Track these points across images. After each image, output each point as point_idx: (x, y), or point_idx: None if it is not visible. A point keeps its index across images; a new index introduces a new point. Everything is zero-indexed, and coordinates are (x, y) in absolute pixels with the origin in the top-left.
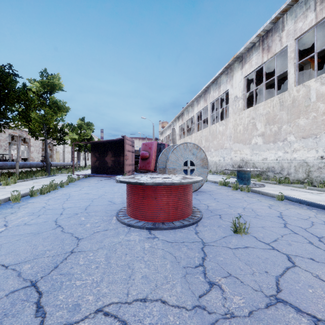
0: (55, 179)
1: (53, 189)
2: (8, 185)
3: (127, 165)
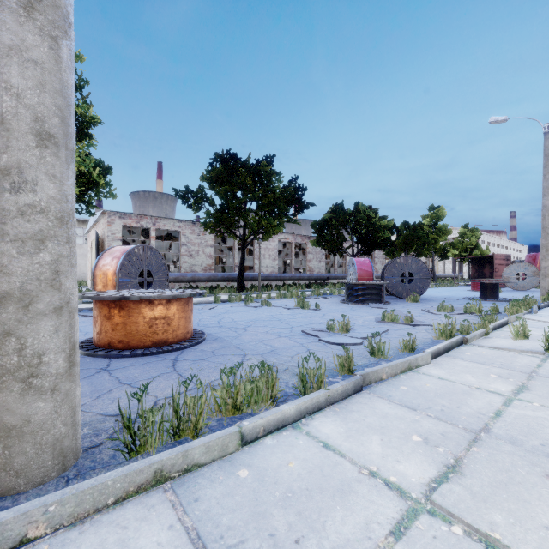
0: None
1: (443, 287)
2: None
3: (497, 276)
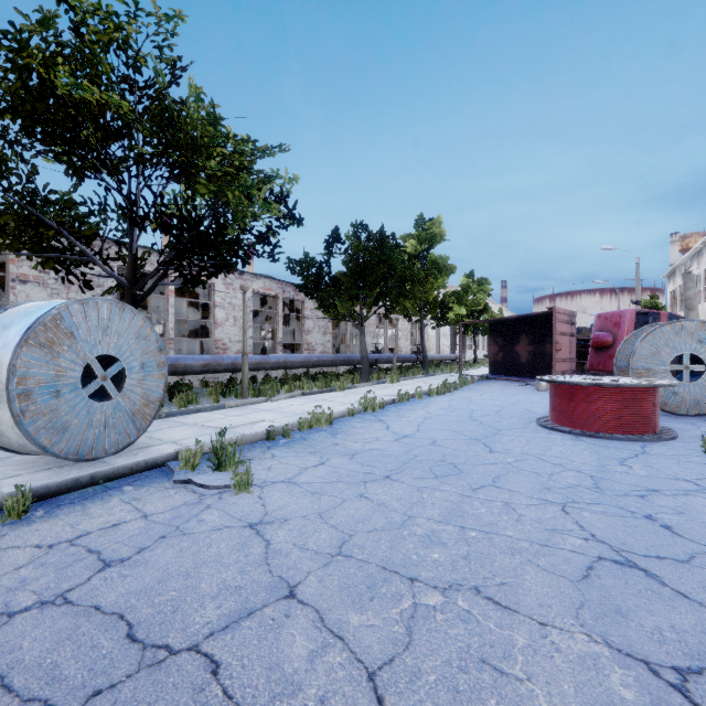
0: (438, 379)
1: (447, 391)
2: (392, 383)
3: (558, 360)
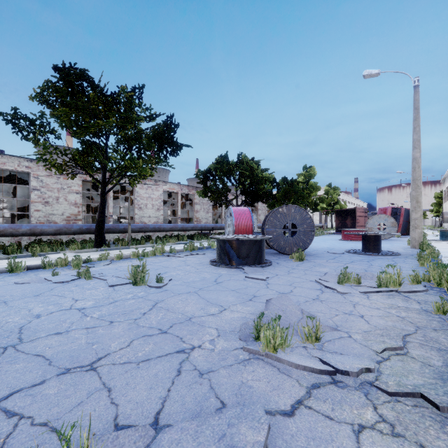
0: None
1: (316, 236)
2: None
3: (358, 226)
